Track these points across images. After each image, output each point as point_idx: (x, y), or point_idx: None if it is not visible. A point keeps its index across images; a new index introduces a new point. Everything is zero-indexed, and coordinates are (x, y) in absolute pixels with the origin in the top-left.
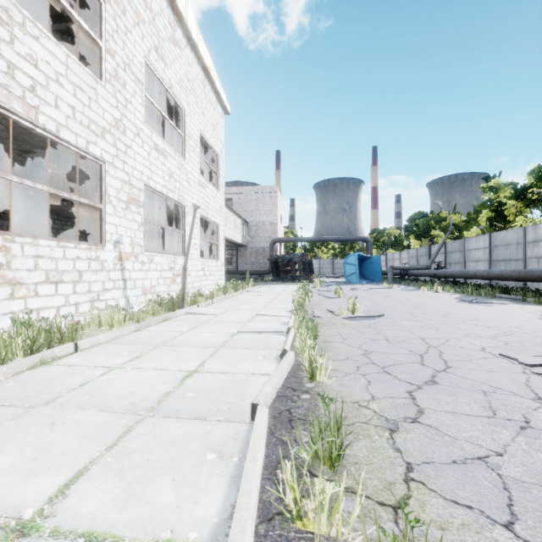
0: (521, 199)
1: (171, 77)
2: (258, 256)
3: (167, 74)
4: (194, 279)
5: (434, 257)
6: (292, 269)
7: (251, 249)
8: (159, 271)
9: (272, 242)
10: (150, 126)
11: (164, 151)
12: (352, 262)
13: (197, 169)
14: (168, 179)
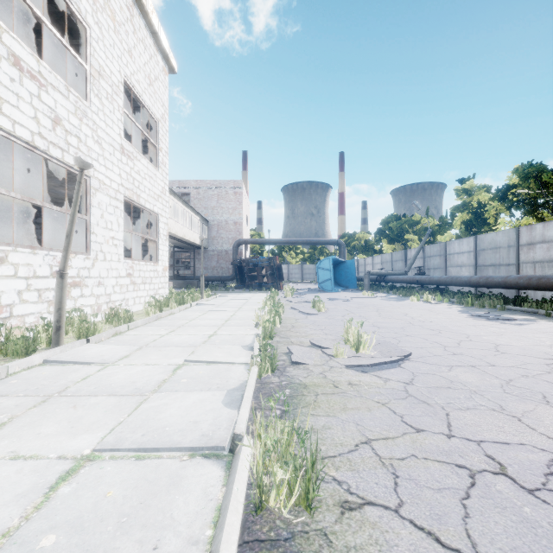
0: (504, 200)
1: None
2: (220, 259)
3: None
4: (111, 289)
5: (413, 262)
6: (259, 275)
7: (212, 252)
8: (24, 278)
9: (236, 244)
10: (62, 78)
11: (39, 75)
12: (327, 267)
13: (118, 129)
14: (48, 126)
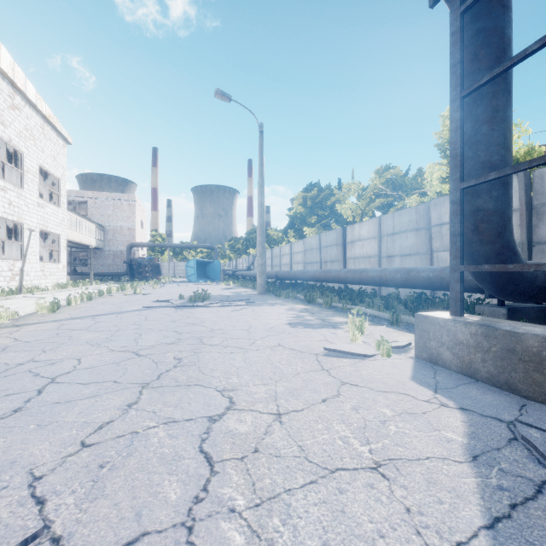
0: (292, 228)
1: (11, 133)
2: (116, 258)
3: (7, 133)
4: (33, 277)
5: (252, 263)
6: (143, 271)
7: (109, 252)
8: (0, 272)
9: (129, 246)
10: None
11: (4, 187)
12: (192, 266)
13: (36, 195)
14: (8, 207)
